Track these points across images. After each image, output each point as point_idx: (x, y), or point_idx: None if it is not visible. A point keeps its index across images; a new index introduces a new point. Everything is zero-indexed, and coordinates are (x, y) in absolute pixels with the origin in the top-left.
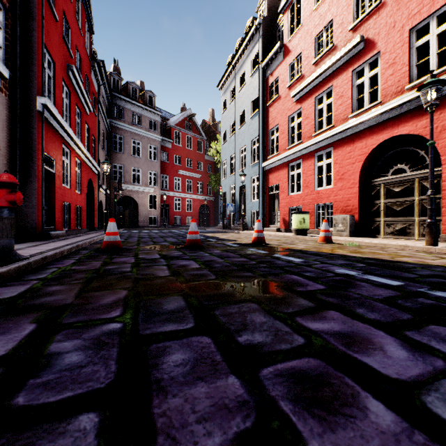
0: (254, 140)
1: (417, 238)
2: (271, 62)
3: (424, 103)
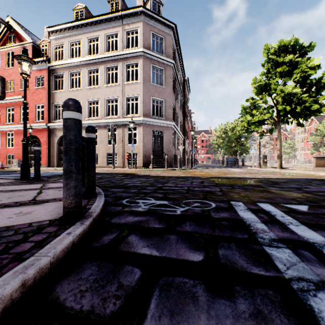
0: None
1: None
2: None
3: (38, 128)
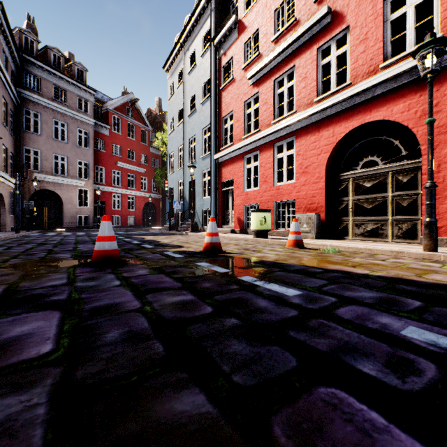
0: (205, 129)
1: (391, 240)
2: (224, 40)
3: (402, 84)
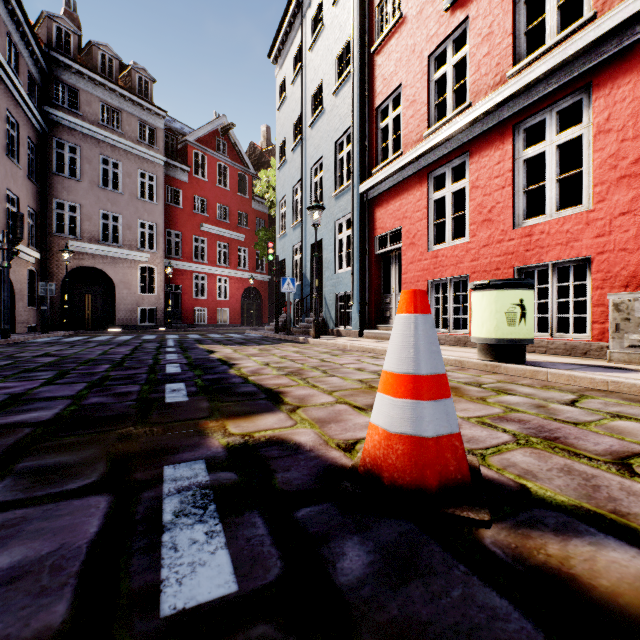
0: (342, 139)
1: None
2: None
3: None
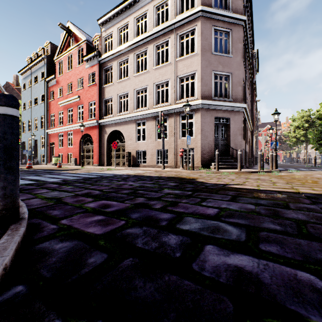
0: (43, 116)
1: (91, 165)
2: (51, 81)
3: (91, 126)
